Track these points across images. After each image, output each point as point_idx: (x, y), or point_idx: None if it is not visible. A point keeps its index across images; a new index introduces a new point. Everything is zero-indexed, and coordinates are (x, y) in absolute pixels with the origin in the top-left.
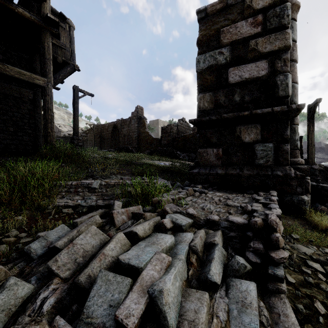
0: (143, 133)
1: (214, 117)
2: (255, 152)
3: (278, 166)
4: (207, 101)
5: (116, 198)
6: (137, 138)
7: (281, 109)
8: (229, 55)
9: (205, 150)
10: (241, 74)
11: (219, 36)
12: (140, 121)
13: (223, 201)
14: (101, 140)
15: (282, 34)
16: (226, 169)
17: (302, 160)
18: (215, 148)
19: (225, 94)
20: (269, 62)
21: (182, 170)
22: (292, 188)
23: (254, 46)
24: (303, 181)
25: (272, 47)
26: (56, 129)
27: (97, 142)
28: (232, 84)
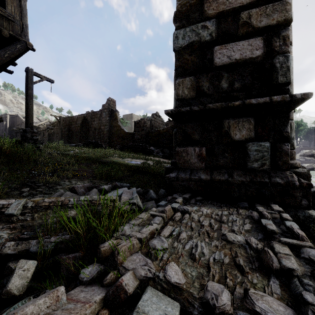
0: (115, 127)
1: (196, 107)
2: (248, 153)
3: (276, 171)
4: (188, 88)
5: (44, 234)
6: (109, 131)
7: (281, 99)
8: (215, 29)
9: (185, 149)
10: (230, 53)
11: (202, 5)
12: (112, 114)
13: (217, 229)
14: (69, 133)
15: (281, 4)
16: (211, 173)
17: (299, 162)
18: (197, 147)
19: (210, 79)
20: (265, 40)
21: (156, 171)
22: (296, 200)
23: (246, 19)
24: (310, 192)
25: (270, 21)
26: (19, 120)
27: (65, 136)
28: (218, 67)
